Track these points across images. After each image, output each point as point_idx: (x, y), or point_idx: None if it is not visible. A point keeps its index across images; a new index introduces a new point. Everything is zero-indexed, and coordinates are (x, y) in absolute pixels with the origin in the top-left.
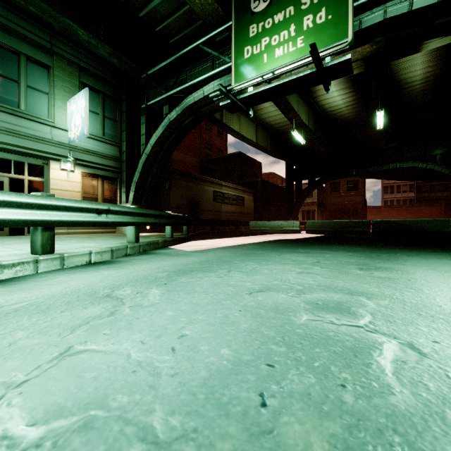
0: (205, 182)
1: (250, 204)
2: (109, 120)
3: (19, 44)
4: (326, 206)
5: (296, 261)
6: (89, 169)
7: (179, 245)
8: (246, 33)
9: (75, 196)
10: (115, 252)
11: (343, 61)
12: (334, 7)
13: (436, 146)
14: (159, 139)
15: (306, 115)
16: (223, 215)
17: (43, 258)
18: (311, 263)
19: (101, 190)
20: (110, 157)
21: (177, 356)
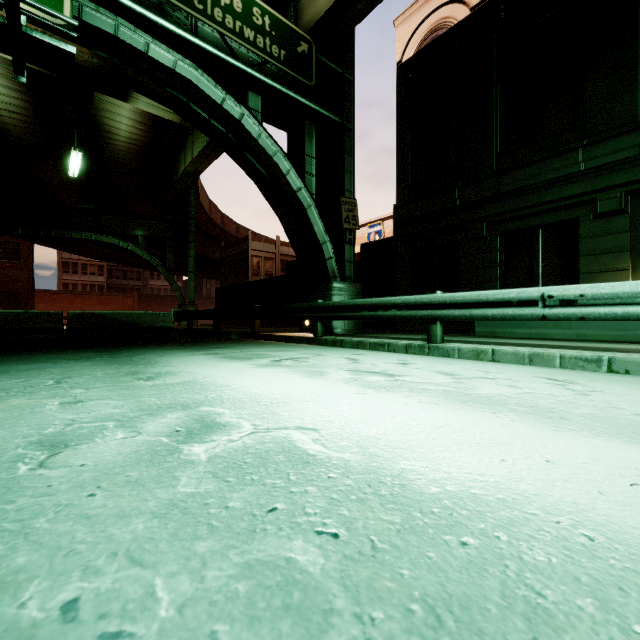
0: None
1: None
2: None
3: None
4: None
5: (14, 390)
6: None
7: None
8: None
9: None
10: None
11: (62, 50)
12: None
13: (138, 226)
14: None
15: None
16: None
17: None
18: (55, 387)
19: None
20: None
21: (151, 628)
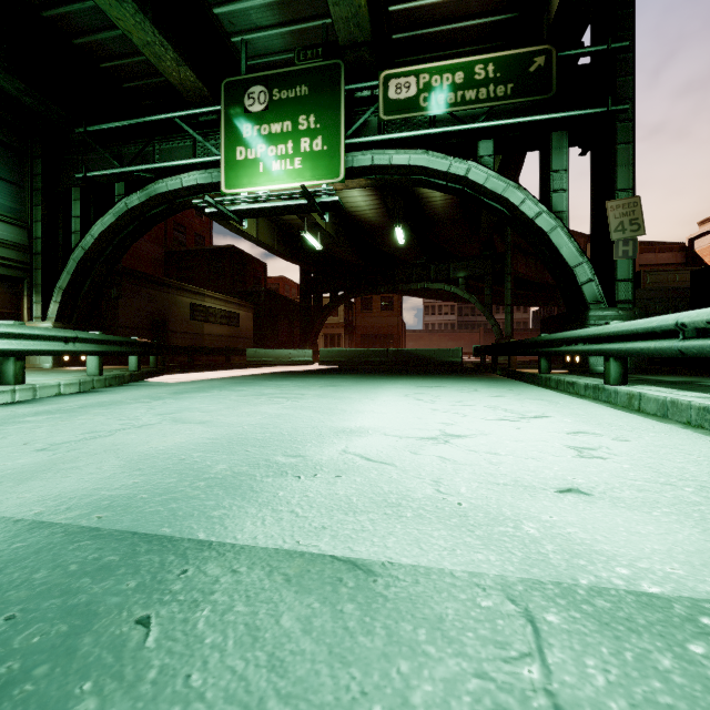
0: (177, 290)
1: (249, 324)
2: (8, 185)
3: None
4: (356, 328)
5: (279, 385)
6: None
7: (154, 379)
8: (240, 131)
9: None
10: (82, 385)
11: (333, 201)
12: (329, 140)
13: (460, 269)
14: (108, 229)
15: None
16: (207, 340)
17: (19, 388)
18: (290, 385)
19: None
20: (11, 245)
21: (200, 408)
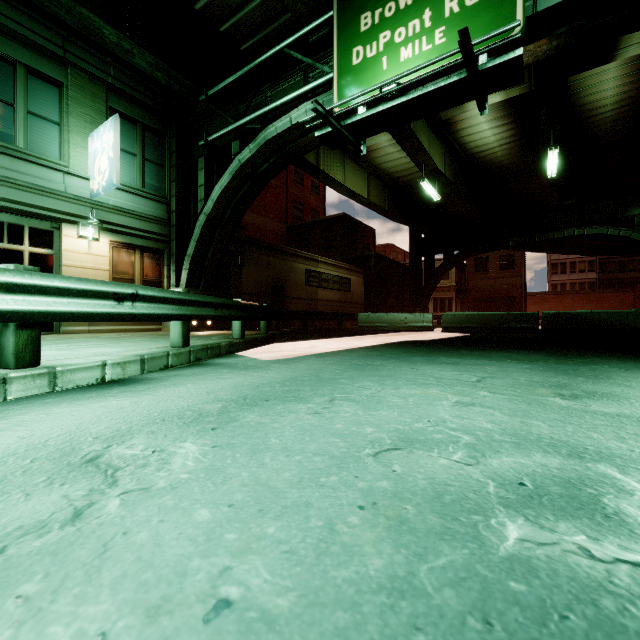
0: (293, 257)
1: (359, 289)
2: (152, 165)
3: (15, 49)
4: (468, 292)
5: (443, 380)
6: (122, 236)
7: (252, 350)
8: (356, 26)
9: (101, 276)
10: (147, 363)
11: (510, 60)
12: None
13: (633, 204)
14: (225, 191)
15: (441, 158)
16: (320, 306)
17: (16, 375)
18: (471, 384)
19: (139, 268)
20: (154, 219)
21: None
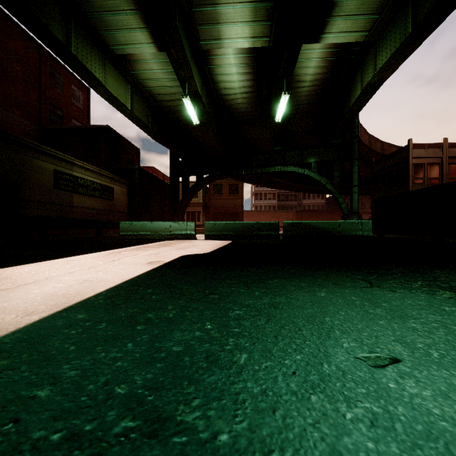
0: (34, 152)
1: (123, 199)
2: None
3: None
4: (210, 208)
5: None
6: None
7: None
8: None
9: None
10: None
11: None
12: None
13: (311, 155)
14: None
15: (199, 87)
16: (76, 213)
17: None
18: None
19: None
20: None
21: None
